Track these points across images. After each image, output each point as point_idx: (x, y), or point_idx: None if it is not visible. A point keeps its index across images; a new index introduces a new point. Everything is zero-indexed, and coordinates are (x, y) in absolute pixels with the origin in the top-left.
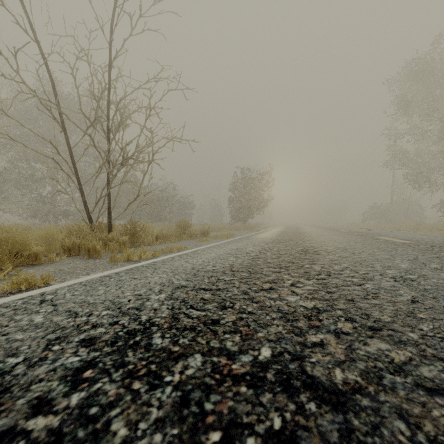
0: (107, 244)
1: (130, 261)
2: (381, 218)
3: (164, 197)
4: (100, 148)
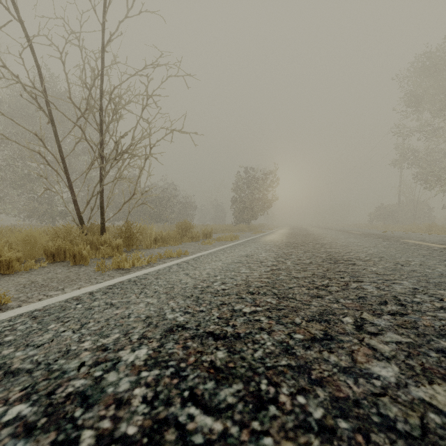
0: (98, 248)
1: (121, 270)
2: (387, 219)
3: (165, 197)
4: (92, 141)
